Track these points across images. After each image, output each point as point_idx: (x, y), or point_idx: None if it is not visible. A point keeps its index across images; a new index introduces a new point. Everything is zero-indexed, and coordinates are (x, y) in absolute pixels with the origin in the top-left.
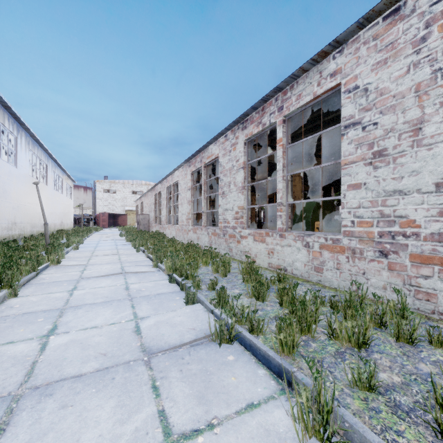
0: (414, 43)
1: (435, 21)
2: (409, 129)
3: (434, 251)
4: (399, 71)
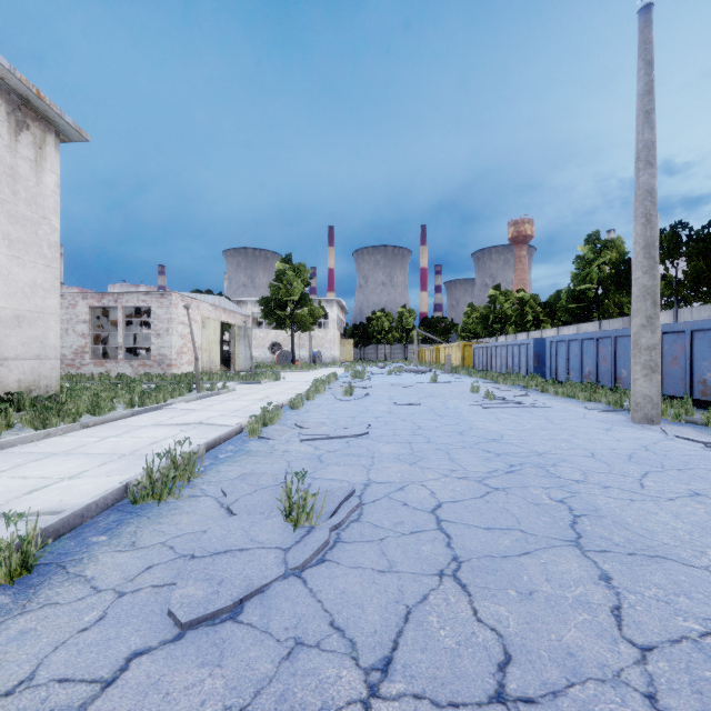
0: (67, 307)
1: (71, 305)
2: (66, 330)
3: (71, 363)
4: (64, 313)
